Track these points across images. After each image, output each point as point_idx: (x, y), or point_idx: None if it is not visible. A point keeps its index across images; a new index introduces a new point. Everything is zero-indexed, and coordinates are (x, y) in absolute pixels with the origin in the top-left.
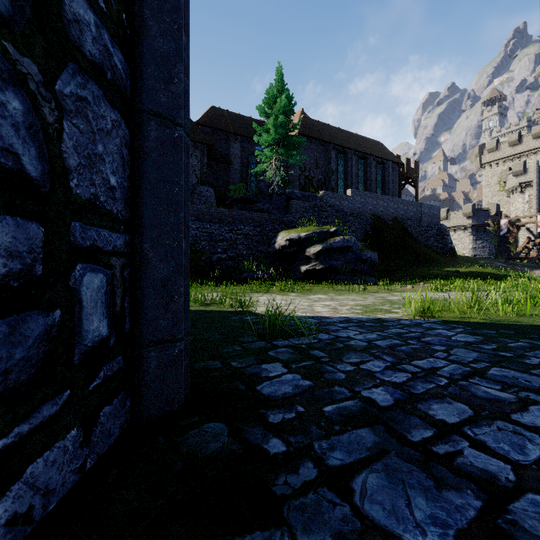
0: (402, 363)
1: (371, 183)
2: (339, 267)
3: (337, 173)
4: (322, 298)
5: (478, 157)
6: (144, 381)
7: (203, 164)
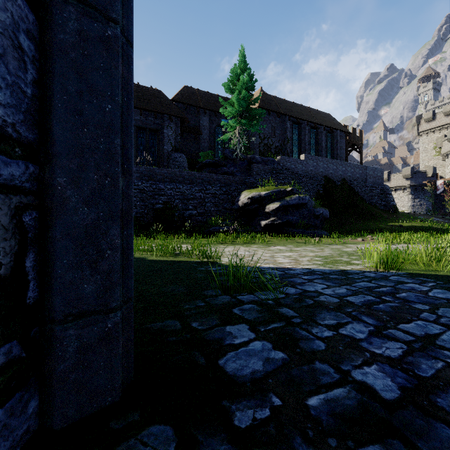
0: (387, 327)
1: (322, 149)
2: (295, 221)
3: (292, 141)
4: (282, 249)
5: (416, 126)
6: (57, 372)
7: (177, 135)
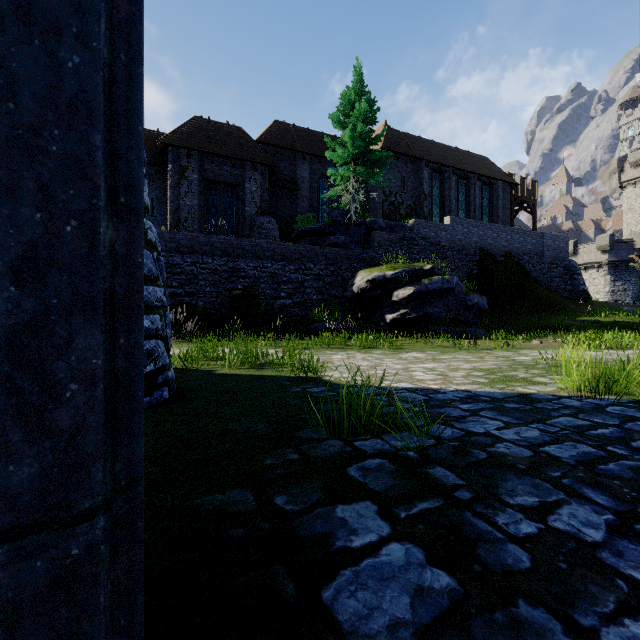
0: (638, 514)
1: (475, 209)
2: (437, 315)
3: (430, 197)
4: (420, 357)
5: (617, 173)
6: None
7: (264, 190)
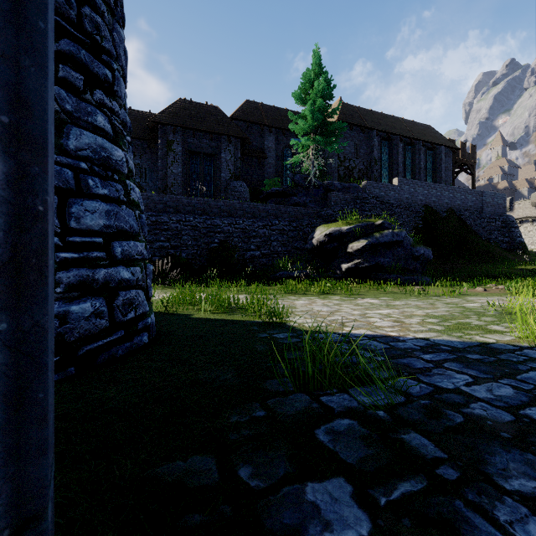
0: None
1: (420, 171)
2: (387, 264)
3: (380, 162)
4: (374, 303)
5: None
6: None
7: (237, 159)
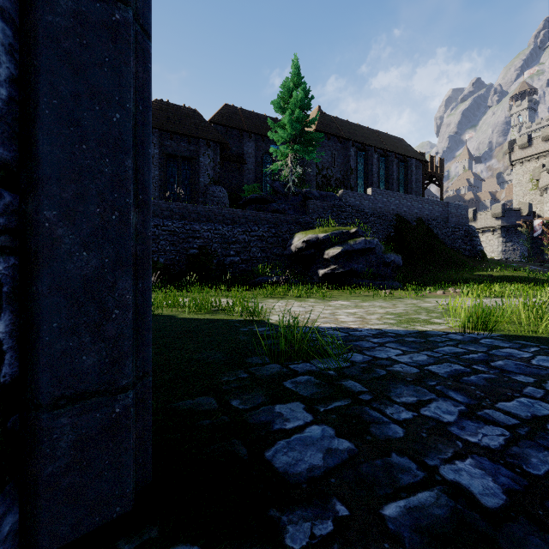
0: (482, 406)
1: (393, 182)
2: (360, 270)
3: (356, 172)
4: (345, 304)
5: (508, 154)
6: (44, 476)
7: (216, 164)
